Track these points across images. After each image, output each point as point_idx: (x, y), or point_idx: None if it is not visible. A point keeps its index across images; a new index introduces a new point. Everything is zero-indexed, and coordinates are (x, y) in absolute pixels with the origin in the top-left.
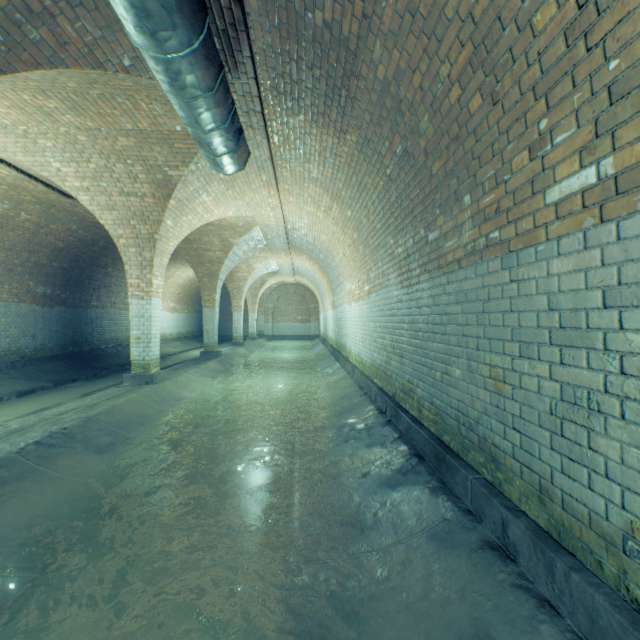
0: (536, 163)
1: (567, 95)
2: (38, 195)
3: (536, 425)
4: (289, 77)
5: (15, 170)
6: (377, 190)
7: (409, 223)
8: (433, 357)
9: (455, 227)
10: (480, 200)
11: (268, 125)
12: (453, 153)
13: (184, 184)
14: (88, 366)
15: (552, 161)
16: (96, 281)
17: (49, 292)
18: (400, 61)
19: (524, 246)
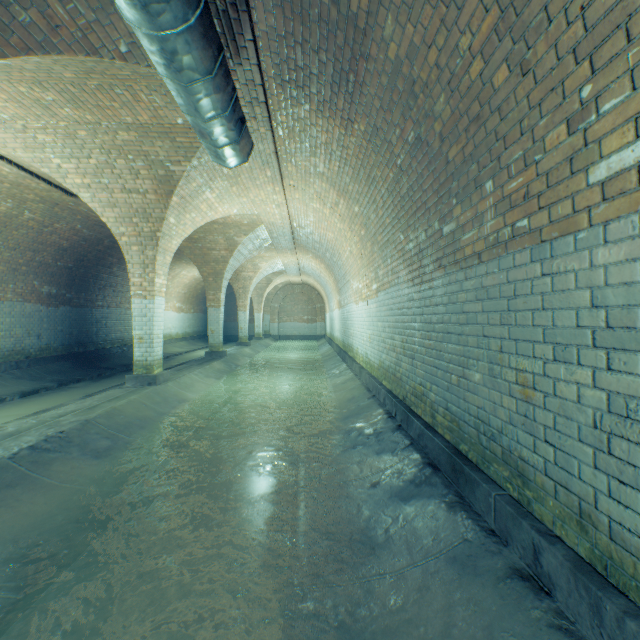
0: (576, 137)
1: (619, 52)
2: (41, 193)
3: (575, 439)
4: (294, 63)
5: (16, 167)
6: (386, 182)
7: (421, 216)
8: (448, 359)
9: (474, 217)
10: (505, 185)
11: (272, 116)
12: (473, 135)
13: (187, 180)
14: (93, 366)
15: (598, 133)
16: (101, 281)
17: (54, 292)
18: (414, 36)
19: (560, 234)
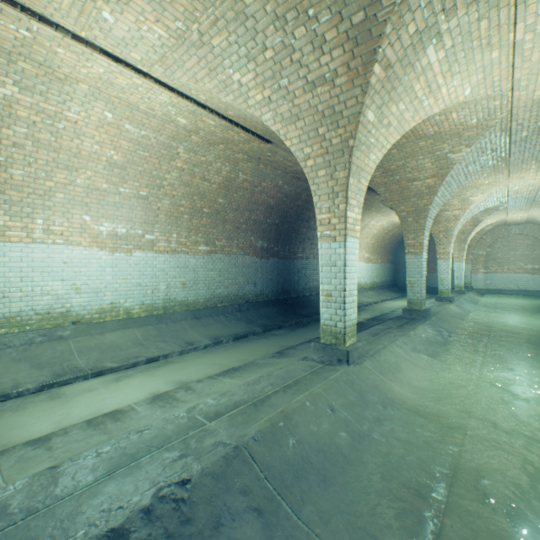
0: None
1: None
2: (244, 148)
3: None
4: None
5: (216, 116)
6: None
7: None
8: None
9: None
10: None
11: None
12: None
13: (399, 16)
14: (293, 312)
15: None
16: (300, 235)
17: (265, 246)
18: None
19: None
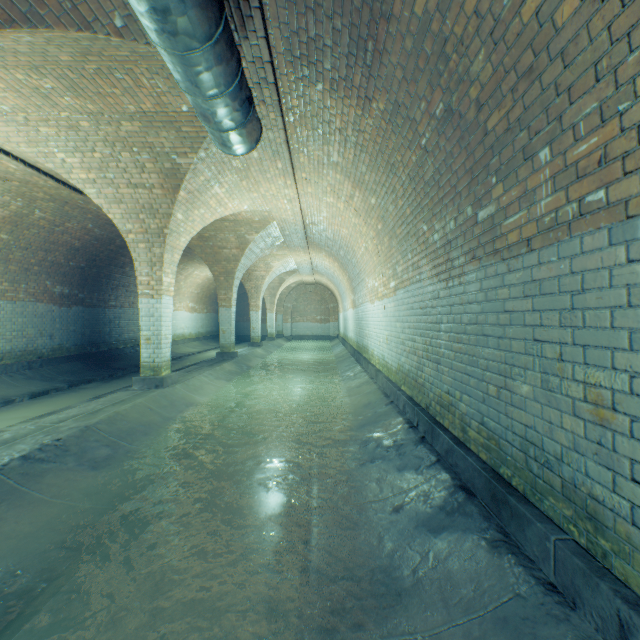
0: None
1: None
2: (49, 191)
3: None
4: (305, 34)
5: (22, 164)
6: (408, 168)
7: (450, 202)
8: (484, 366)
9: (522, 196)
10: (569, 151)
11: (282, 100)
12: (522, 95)
13: (194, 173)
14: (105, 366)
15: None
16: (114, 281)
17: (66, 292)
18: None
19: None
